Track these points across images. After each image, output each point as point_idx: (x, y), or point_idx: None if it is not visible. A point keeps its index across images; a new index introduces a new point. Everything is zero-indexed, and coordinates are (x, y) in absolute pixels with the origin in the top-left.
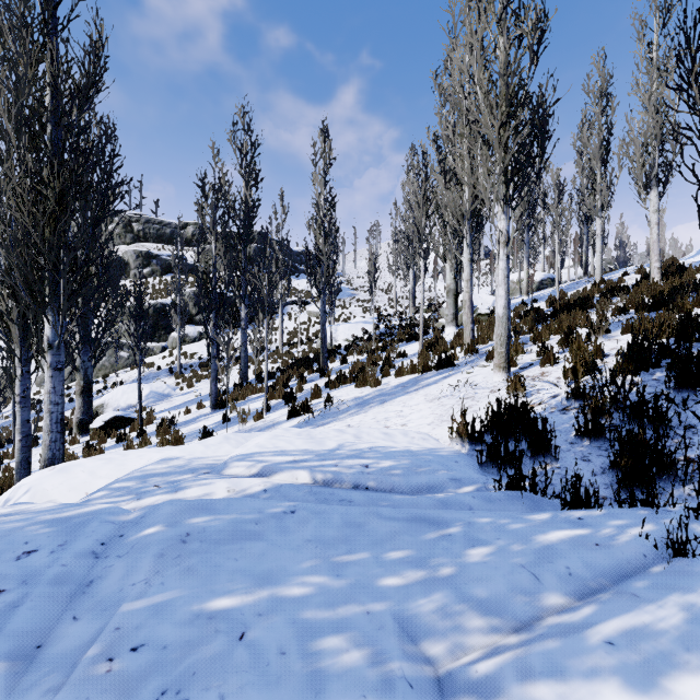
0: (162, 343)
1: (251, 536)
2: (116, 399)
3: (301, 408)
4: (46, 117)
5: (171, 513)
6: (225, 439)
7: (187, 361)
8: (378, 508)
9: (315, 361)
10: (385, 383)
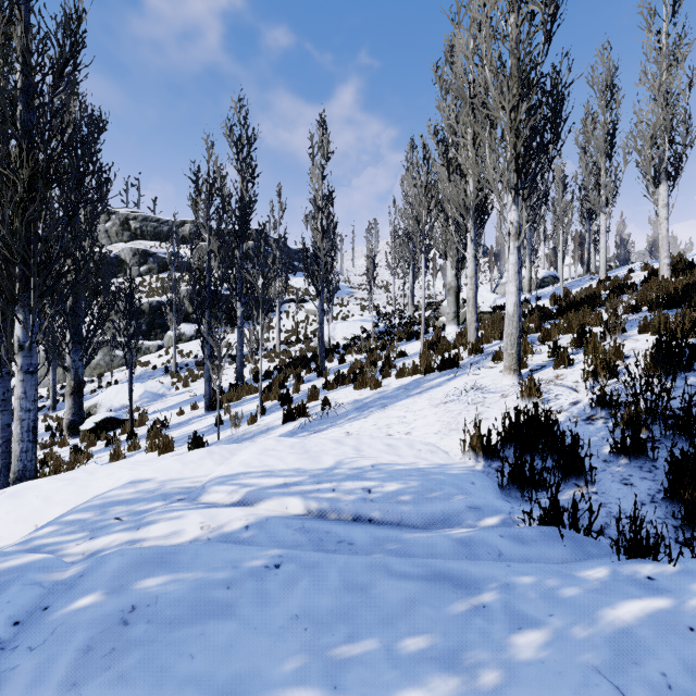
0: (158, 342)
1: (218, 610)
2: (109, 399)
3: (297, 412)
4: (15, 96)
5: (118, 571)
6: (208, 453)
7: (183, 360)
8: (387, 557)
9: (313, 360)
10: (385, 384)
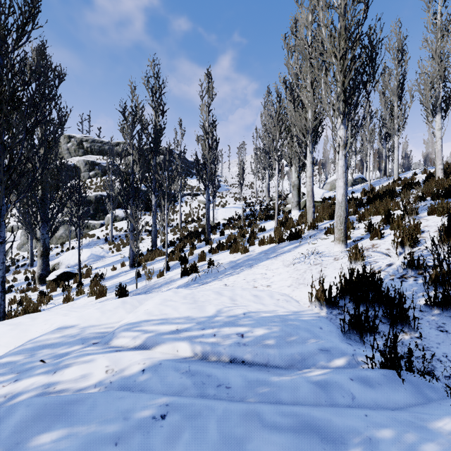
0: (101, 221)
1: None
2: (68, 259)
3: (190, 269)
4: None
5: (19, 424)
6: (122, 303)
7: (117, 233)
8: (259, 406)
9: (202, 233)
10: (251, 250)
